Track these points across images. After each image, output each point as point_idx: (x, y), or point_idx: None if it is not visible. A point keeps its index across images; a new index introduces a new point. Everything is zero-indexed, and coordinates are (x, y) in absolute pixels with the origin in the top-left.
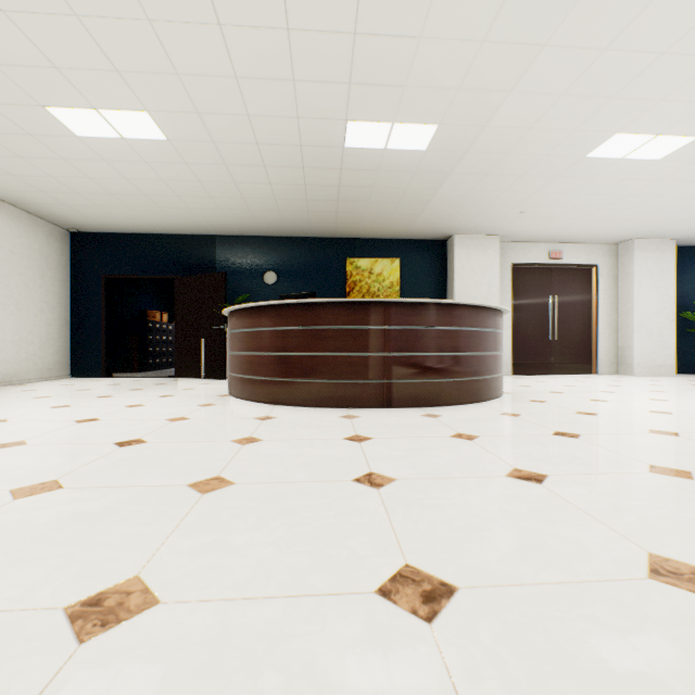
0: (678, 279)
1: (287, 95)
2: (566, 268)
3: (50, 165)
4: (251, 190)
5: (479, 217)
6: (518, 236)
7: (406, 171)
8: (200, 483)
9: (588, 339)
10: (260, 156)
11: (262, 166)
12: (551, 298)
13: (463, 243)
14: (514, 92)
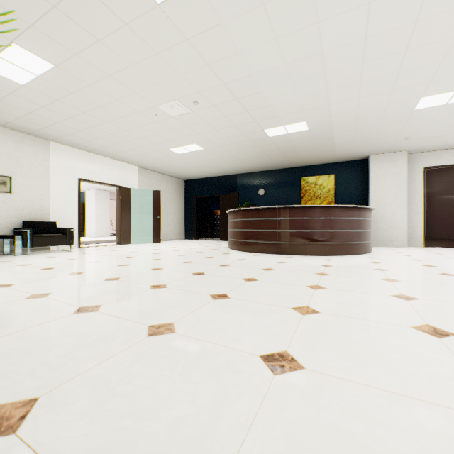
0: None
1: (235, 129)
2: None
3: (173, 162)
4: (241, 157)
5: (377, 145)
6: (424, 148)
7: (306, 137)
8: (185, 262)
9: None
10: (237, 146)
11: (240, 149)
12: None
13: (376, 160)
14: (331, 104)
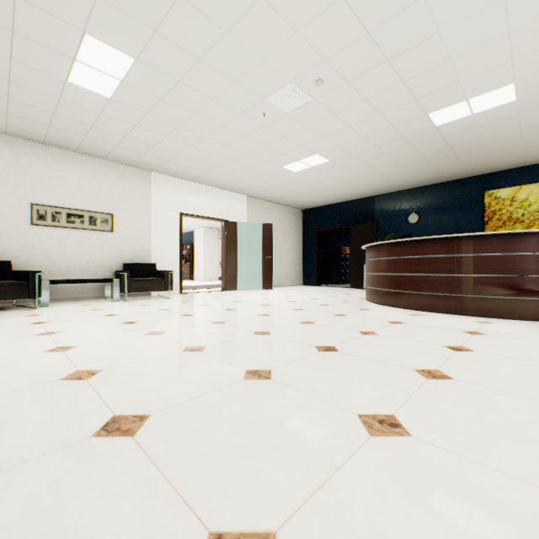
0: None
1: (379, 121)
2: None
3: (288, 186)
4: (384, 167)
5: None
6: None
7: (507, 117)
8: (304, 322)
9: None
10: (380, 151)
11: (384, 155)
12: None
13: None
14: None
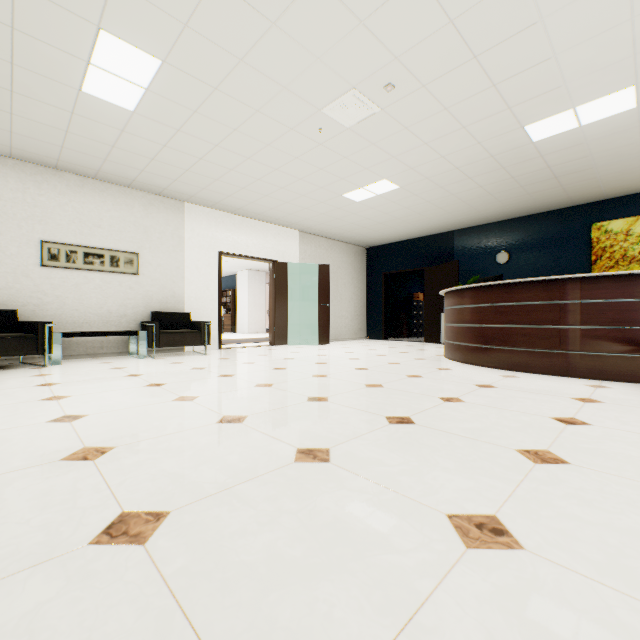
0: None
1: (463, 136)
2: None
3: (349, 218)
4: (467, 195)
5: None
6: None
7: (624, 129)
8: (370, 384)
9: None
10: (462, 174)
11: (467, 179)
12: None
13: None
14: None
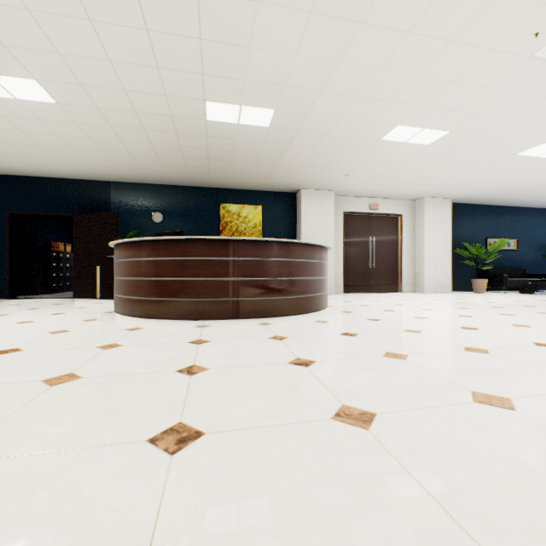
0: (453, 226)
1: (154, 77)
2: (381, 216)
3: None
4: (136, 147)
5: (317, 177)
6: (347, 192)
7: (257, 140)
8: (53, 379)
9: (395, 267)
10: (139, 122)
11: (142, 130)
12: (370, 237)
13: (308, 196)
14: (324, 92)
